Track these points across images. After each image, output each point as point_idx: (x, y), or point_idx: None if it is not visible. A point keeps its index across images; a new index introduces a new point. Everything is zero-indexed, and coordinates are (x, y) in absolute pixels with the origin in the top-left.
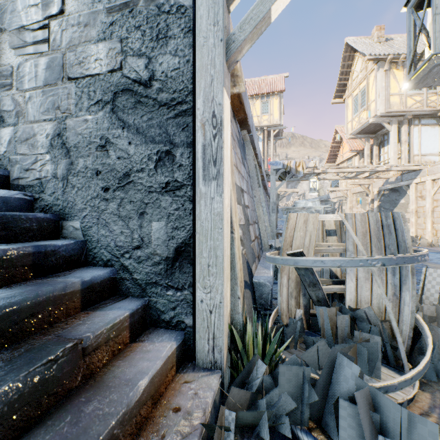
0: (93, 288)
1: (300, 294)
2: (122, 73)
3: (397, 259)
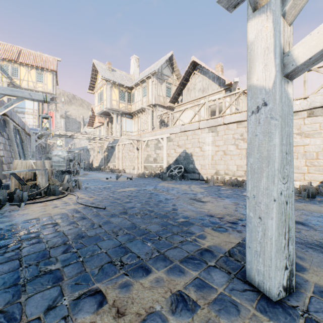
0: None
1: (20, 185)
2: None
3: (32, 169)
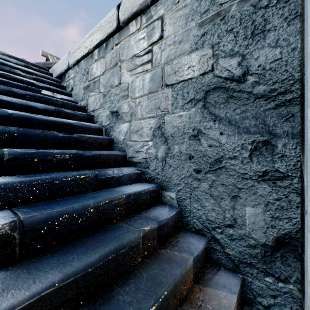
0: (197, 260)
1: None
2: (213, 74)
3: None
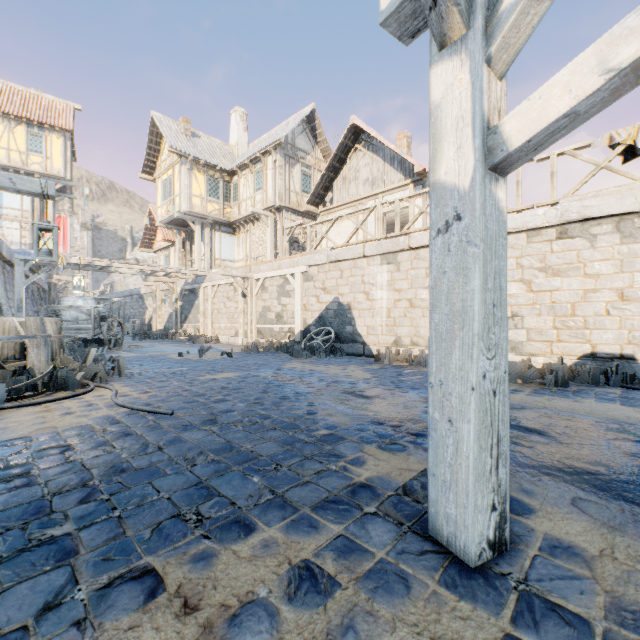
0: None
1: None
2: None
3: (17, 337)
